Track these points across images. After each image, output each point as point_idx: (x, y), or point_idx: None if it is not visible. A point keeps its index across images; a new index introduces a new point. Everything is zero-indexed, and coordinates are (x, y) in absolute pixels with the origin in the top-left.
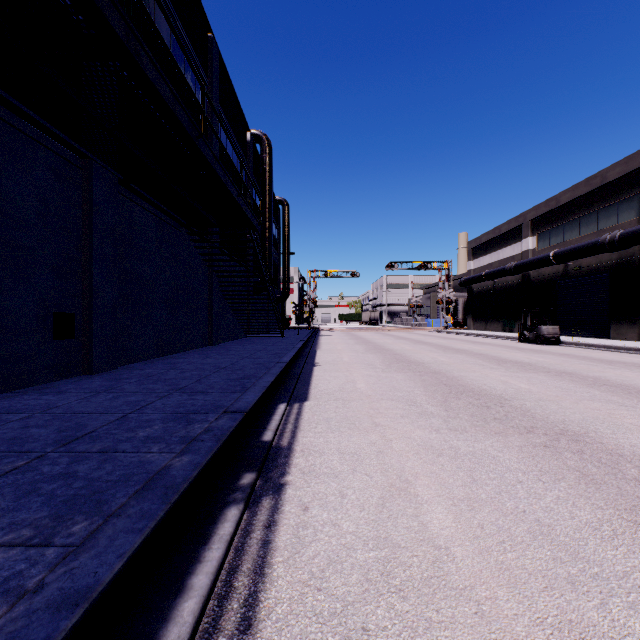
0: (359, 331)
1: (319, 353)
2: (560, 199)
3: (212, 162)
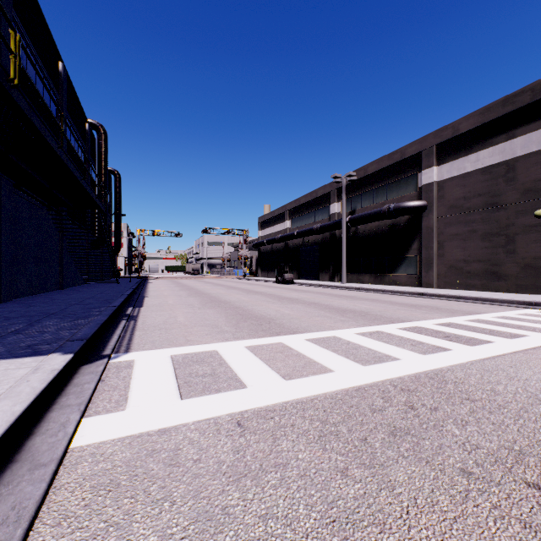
0: (181, 279)
1: (148, 292)
2: (301, 201)
3: (86, 187)
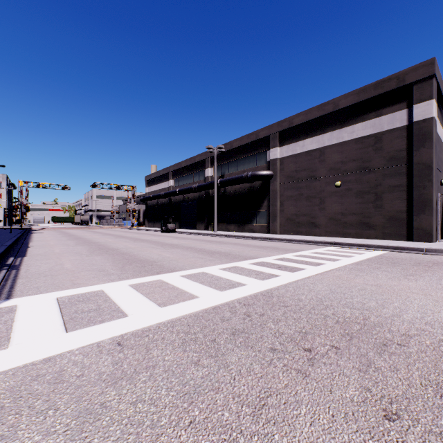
0: (69, 229)
1: (32, 242)
2: (182, 164)
3: None
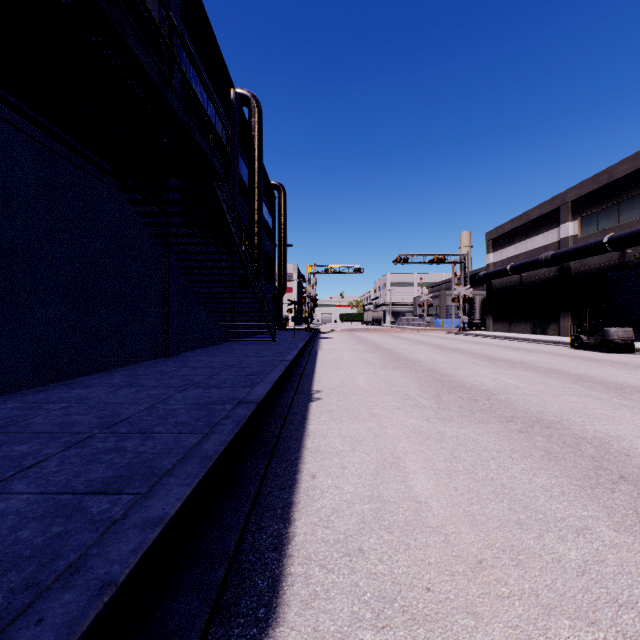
0: (364, 333)
1: (319, 368)
2: (615, 172)
3: None
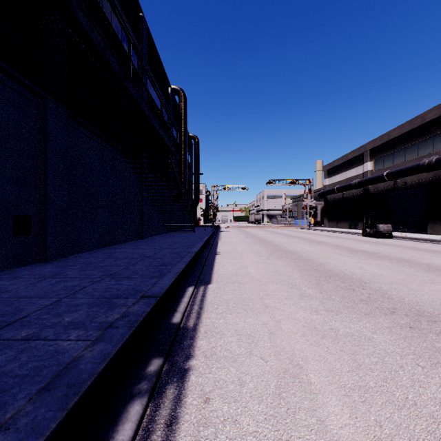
0: (248, 228)
1: (220, 244)
2: (391, 135)
3: (138, 100)
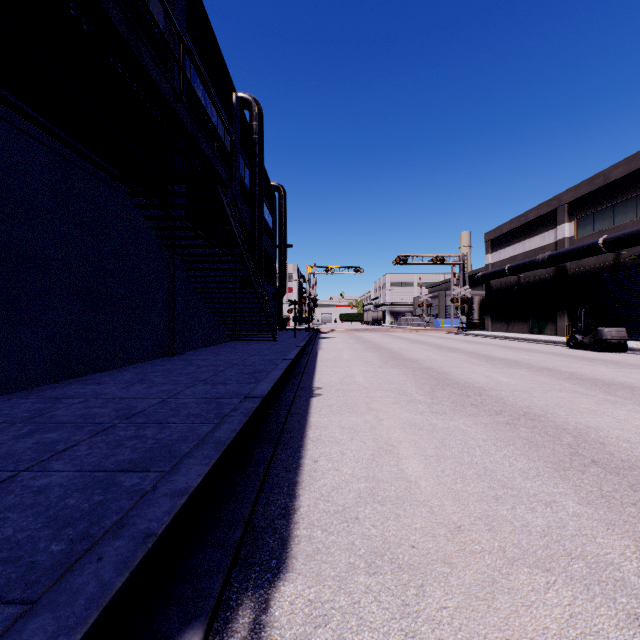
0: (364, 332)
1: (320, 367)
2: (610, 175)
3: None
